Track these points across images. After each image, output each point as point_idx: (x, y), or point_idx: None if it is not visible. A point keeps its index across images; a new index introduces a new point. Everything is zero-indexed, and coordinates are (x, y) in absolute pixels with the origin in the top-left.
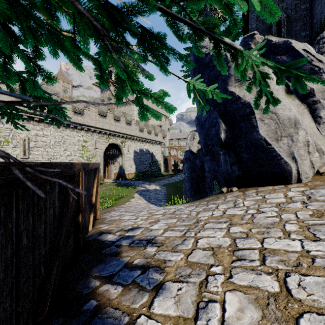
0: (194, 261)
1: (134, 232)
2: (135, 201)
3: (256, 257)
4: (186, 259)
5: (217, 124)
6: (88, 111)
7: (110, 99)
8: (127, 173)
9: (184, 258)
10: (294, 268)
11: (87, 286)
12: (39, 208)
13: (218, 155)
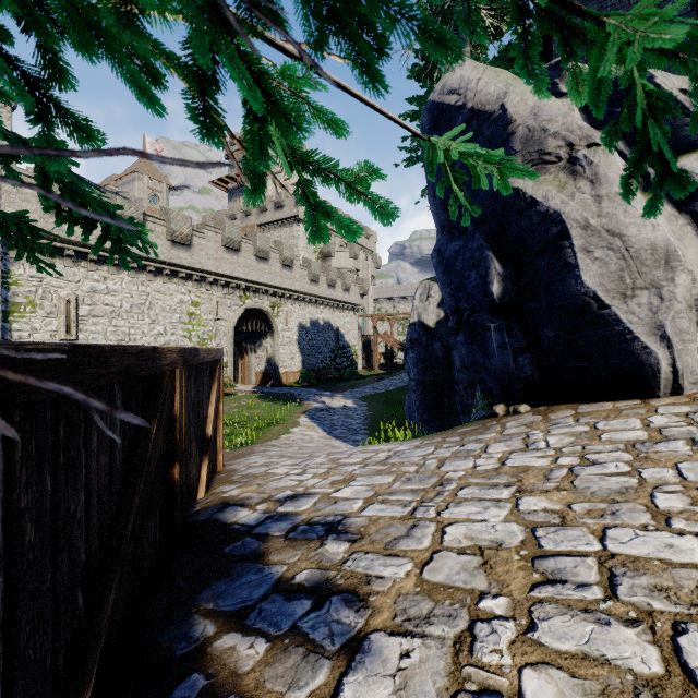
0: (438, 582)
1: (298, 504)
2: (302, 432)
3: (592, 576)
4: (418, 575)
5: (482, 262)
6: (200, 240)
7: (248, 213)
8: (283, 373)
9: (413, 573)
10: (694, 611)
11: (185, 635)
12: (71, 454)
13: (484, 331)
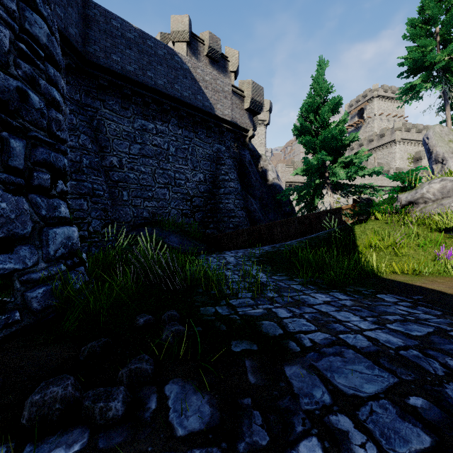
0: None
1: None
2: None
3: None
4: None
5: None
6: None
7: (361, 145)
8: None
9: None
10: None
11: None
12: None
13: None
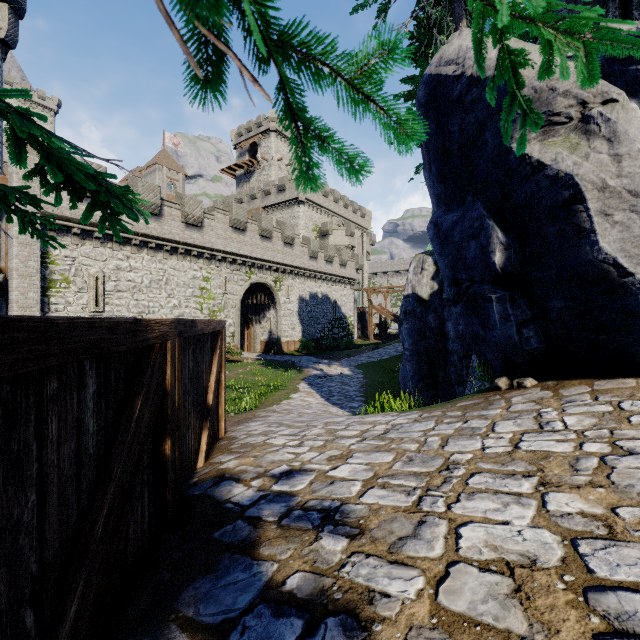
0: (459, 612)
1: (293, 482)
2: (301, 398)
3: None
4: (432, 597)
5: (482, 231)
6: (211, 222)
7: (254, 197)
8: (285, 342)
9: (426, 594)
10: None
11: None
12: (13, 449)
13: (485, 302)
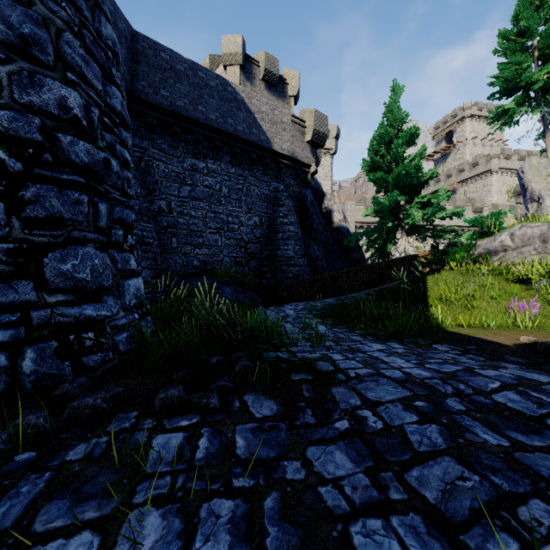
0: None
1: None
2: None
3: None
4: None
5: None
6: None
7: (449, 176)
8: None
9: None
10: None
11: None
12: None
13: None
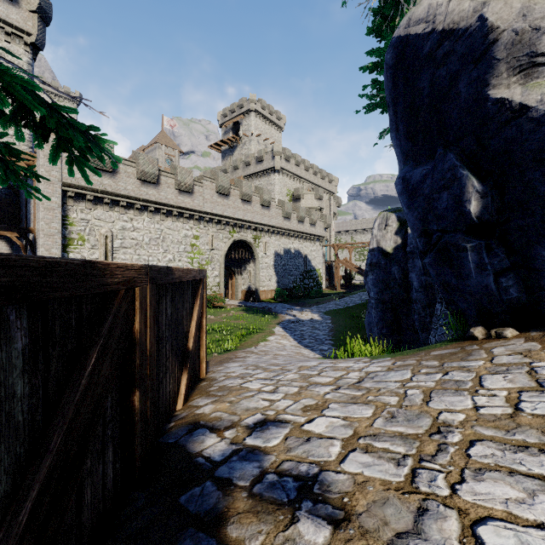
0: None
1: (267, 436)
2: (276, 340)
3: None
4: None
5: (455, 181)
6: (200, 188)
7: (236, 168)
8: (263, 291)
9: None
10: None
11: None
12: None
13: (459, 251)
